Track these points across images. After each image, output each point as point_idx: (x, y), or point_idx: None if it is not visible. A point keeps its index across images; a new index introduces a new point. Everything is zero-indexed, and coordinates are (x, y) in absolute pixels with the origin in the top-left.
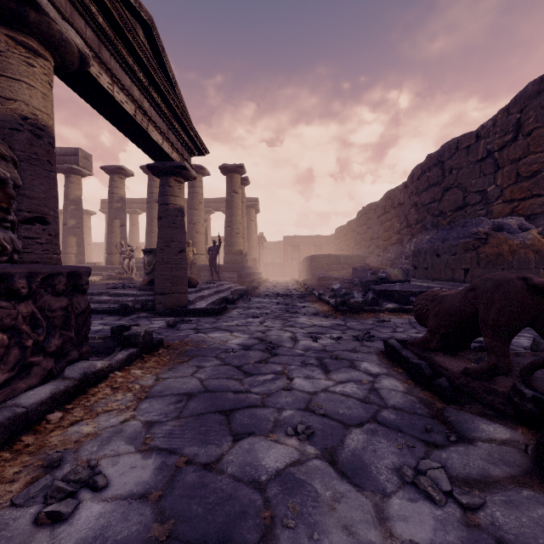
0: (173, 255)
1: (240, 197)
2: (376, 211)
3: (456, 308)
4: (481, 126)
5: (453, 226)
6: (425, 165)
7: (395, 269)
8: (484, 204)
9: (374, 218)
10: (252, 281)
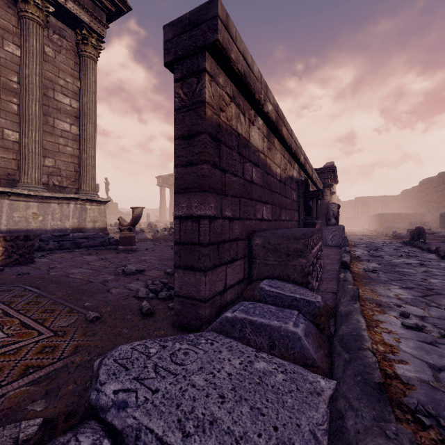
0: None
1: None
2: (432, 183)
3: (413, 232)
4: None
5: None
6: None
7: (436, 223)
8: None
9: (431, 188)
10: None
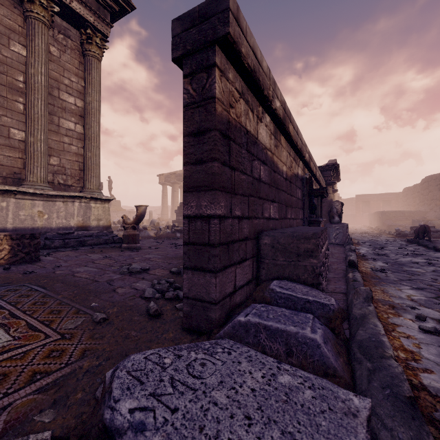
0: None
1: None
2: (435, 181)
3: (417, 230)
4: None
5: None
6: None
7: (439, 221)
8: None
9: (434, 186)
10: None
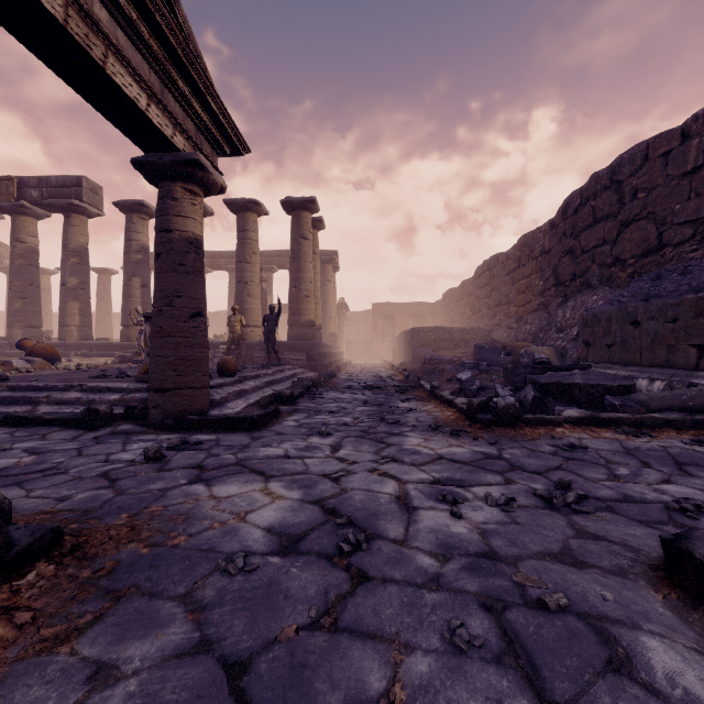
0: (180, 321)
1: (310, 245)
2: (504, 264)
3: None
4: (692, 116)
5: (661, 274)
6: (588, 190)
7: (544, 346)
8: (700, 241)
9: (502, 275)
10: (328, 365)
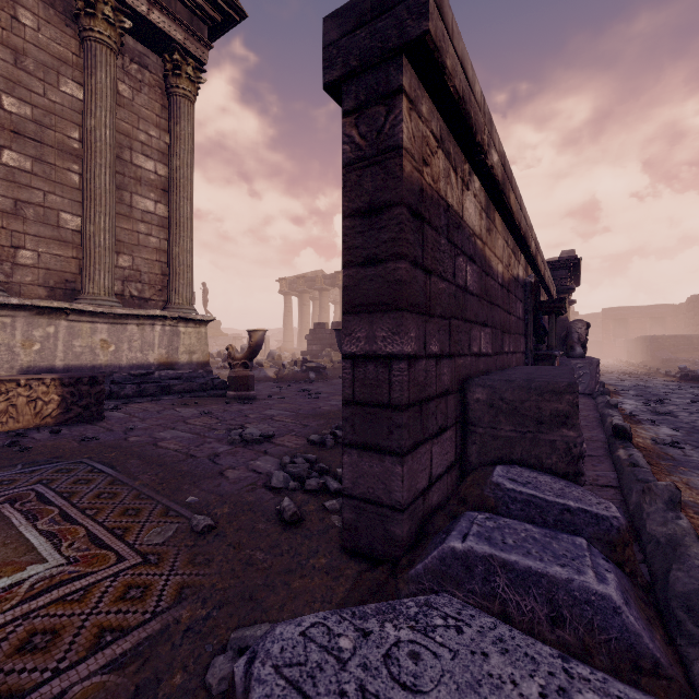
0: None
1: None
2: None
3: None
4: None
5: None
6: None
7: None
8: None
9: None
10: None
